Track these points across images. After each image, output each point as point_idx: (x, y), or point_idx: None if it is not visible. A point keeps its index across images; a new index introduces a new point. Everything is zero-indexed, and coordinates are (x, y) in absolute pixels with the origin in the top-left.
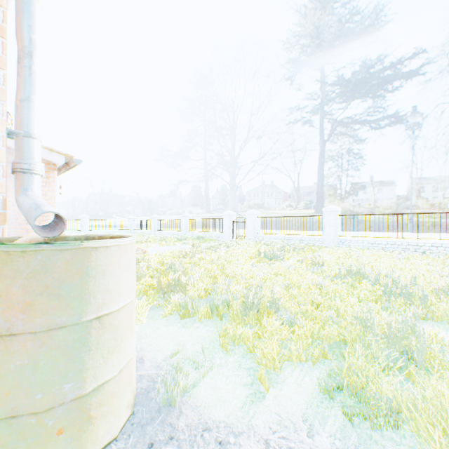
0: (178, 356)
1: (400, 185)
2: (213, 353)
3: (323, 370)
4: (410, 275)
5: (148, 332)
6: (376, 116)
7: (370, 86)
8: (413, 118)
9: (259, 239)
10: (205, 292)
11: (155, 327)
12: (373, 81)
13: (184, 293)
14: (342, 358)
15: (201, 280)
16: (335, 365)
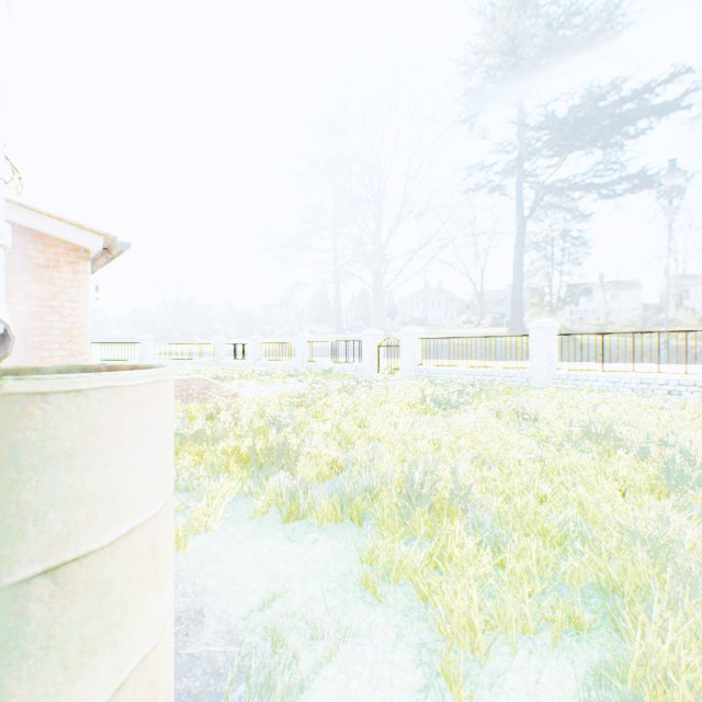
0: (273, 609)
1: (652, 287)
2: (344, 603)
3: (579, 655)
4: (701, 439)
5: (221, 551)
6: (611, 175)
7: (601, 127)
8: (674, 176)
9: (422, 374)
10: (332, 468)
11: (235, 538)
12: (606, 118)
13: (293, 470)
14: (615, 625)
15: (325, 445)
16: (612, 652)
